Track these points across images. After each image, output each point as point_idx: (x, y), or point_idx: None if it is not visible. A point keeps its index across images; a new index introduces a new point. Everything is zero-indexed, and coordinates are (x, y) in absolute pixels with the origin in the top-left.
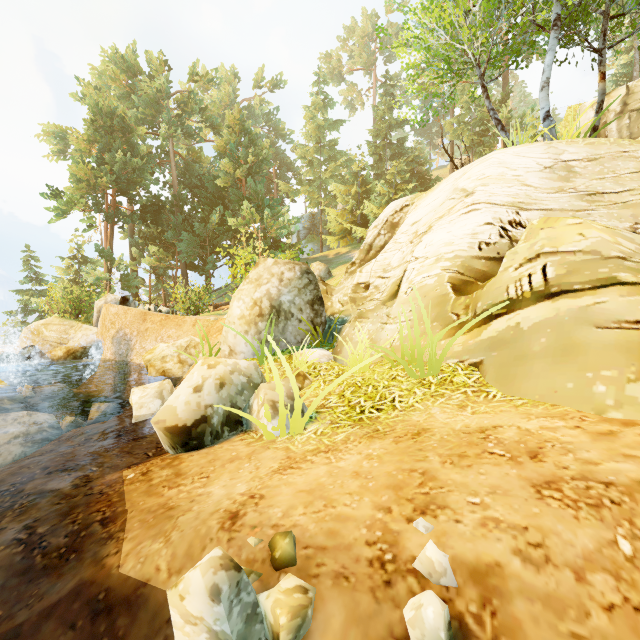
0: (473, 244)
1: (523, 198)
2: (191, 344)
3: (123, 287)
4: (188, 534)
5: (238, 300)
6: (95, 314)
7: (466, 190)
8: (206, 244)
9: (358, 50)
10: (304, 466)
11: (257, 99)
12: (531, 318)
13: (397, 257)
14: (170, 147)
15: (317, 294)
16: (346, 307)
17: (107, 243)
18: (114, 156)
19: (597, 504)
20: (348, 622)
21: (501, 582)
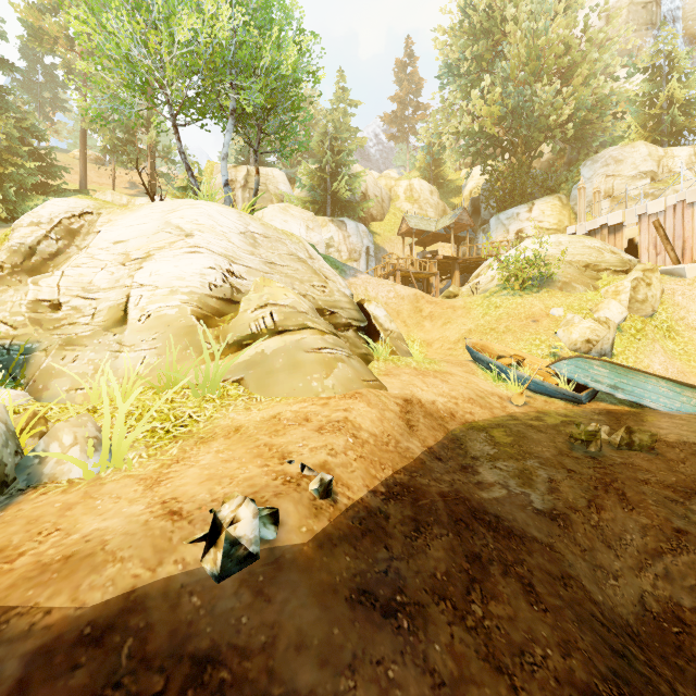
0: (205, 284)
1: (232, 253)
2: None
3: None
4: (144, 542)
5: None
6: None
7: (183, 229)
8: None
9: None
10: (173, 475)
11: None
12: (271, 347)
13: (104, 277)
14: None
15: None
16: (24, 331)
17: None
18: None
19: (339, 429)
20: (295, 505)
21: (330, 466)
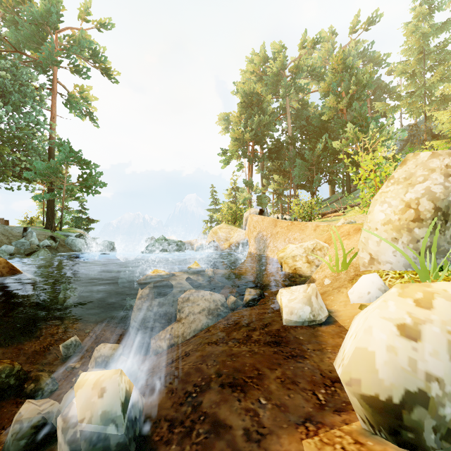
0: None
1: None
2: (316, 247)
3: (258, 204)
4: None
5: (381, 203)
6: (244, 222)
7: None
8: (312, 167)
9: None
10: None
11: (353, 42)
12: None
13: None
14: (286, 103)
15: None
16: None
17: (249, 177)
18: (253, 120)
19: None
20: None
21: None
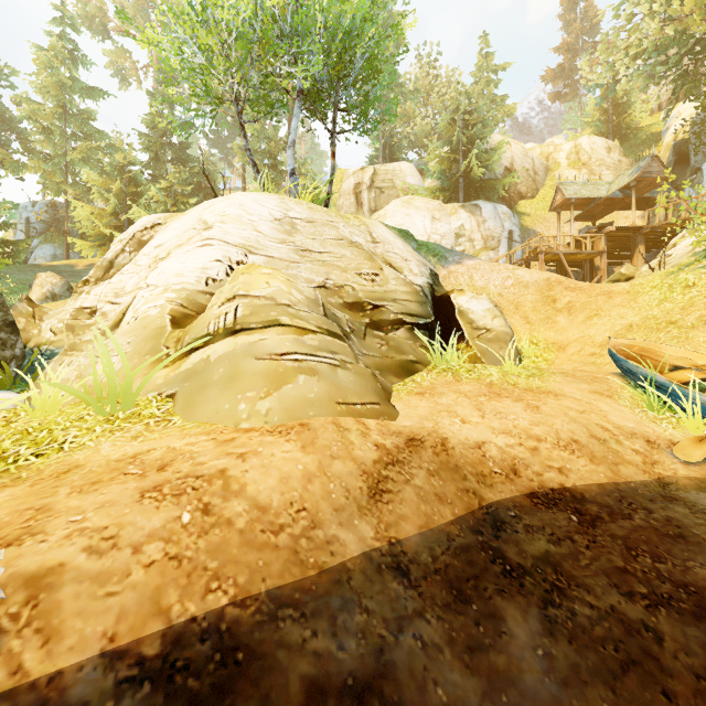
0: (201, 278)
1: (254, 242)
2: None
3: None
4: None
5: None
6: None
7: (207, 223)
8: None
9: (132, 9)
10: None
11: None
12: (218, 351)
13: (133, 281)
14: None
15: (5, 318)
16: (60, 337)
17: None
18: None
19: (181, 493)
20: None
21: (58, 578)
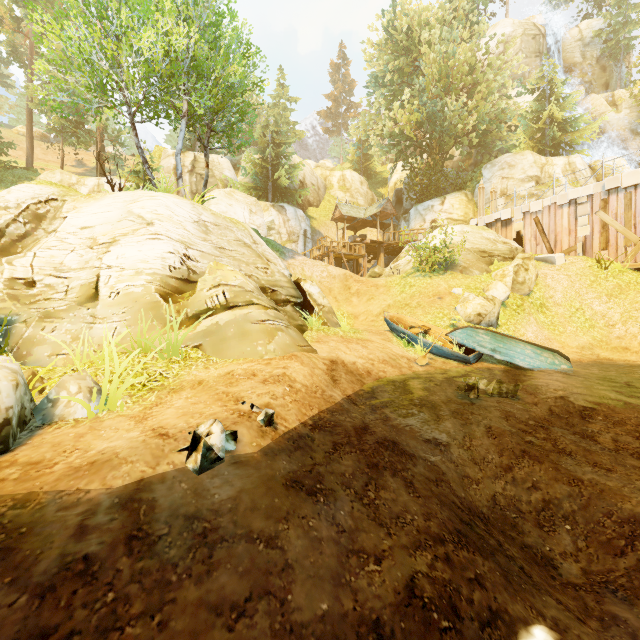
0: (165, 266)
1: (187, 239)
2: None
3: None
4: (145, 452)
5: None
6: None
7: (145, 218)
8: None
9: None
10: (156, 414)
11: None
12: (224, 319)
13: (74, 258)
14: None
15: None
16: (3, 305)
17: None
18: None
19: (279, 381)
20: (248, 429)
21: (272, 406)
